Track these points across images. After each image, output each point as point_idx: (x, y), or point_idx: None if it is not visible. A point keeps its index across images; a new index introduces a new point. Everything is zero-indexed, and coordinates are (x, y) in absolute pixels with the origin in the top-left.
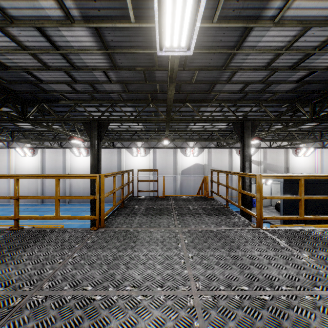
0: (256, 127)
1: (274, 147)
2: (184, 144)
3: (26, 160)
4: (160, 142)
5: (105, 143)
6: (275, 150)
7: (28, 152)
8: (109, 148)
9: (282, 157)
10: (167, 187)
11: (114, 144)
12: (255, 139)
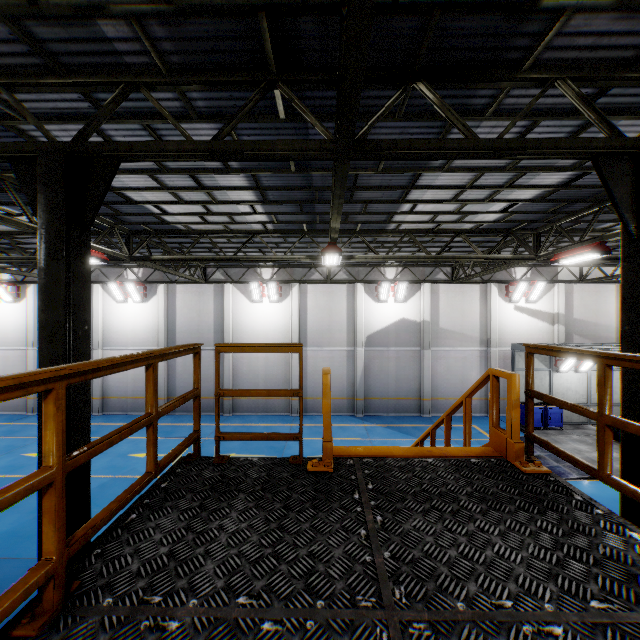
0: None
1: (593, 280)
2: (374, 274)
3: (2, 312)
4: (316, 269)
5: (185, 272)
6: (594, 287)
7: (4, 294)
8: (196, 284)
9: (609, 304)
10: (332, 376)
11: (207, 274)
12: (592, 249)
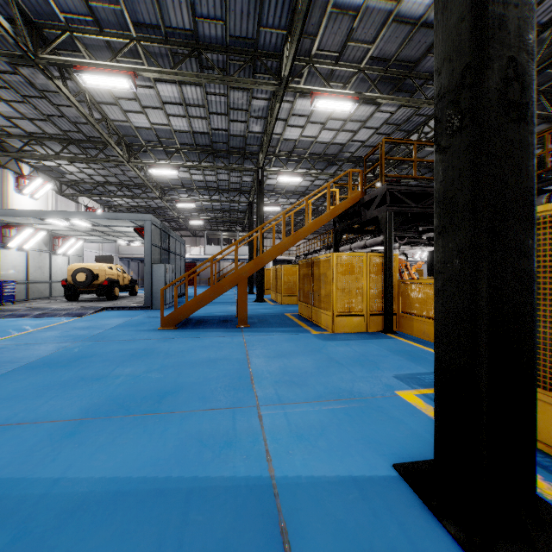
0: None
1: None
2: None
3: None
4: None
5: None
6: None
7: None
8: None
9: None
10: None
11: None
12: None
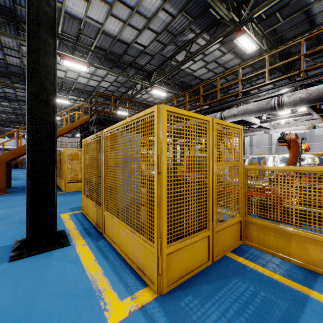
0: (248, 94)
1: None
2: None
3: None
4: None
5: None
6: None
7: None
8: None
9: None
10: None
11: None
12: None
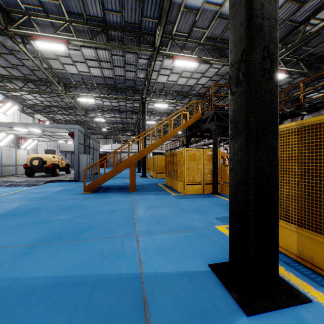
0: None
1: None
2: None
3: None
4: None
5: None
6: None
7: None
8: None
9: None
10: None
11: None
12: None
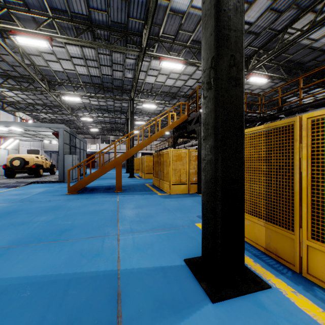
0: None
1: None
2: None
3: None
4: None
5: None
6: None
7: None
8: None
9: None
10: None
11: None
12: None
